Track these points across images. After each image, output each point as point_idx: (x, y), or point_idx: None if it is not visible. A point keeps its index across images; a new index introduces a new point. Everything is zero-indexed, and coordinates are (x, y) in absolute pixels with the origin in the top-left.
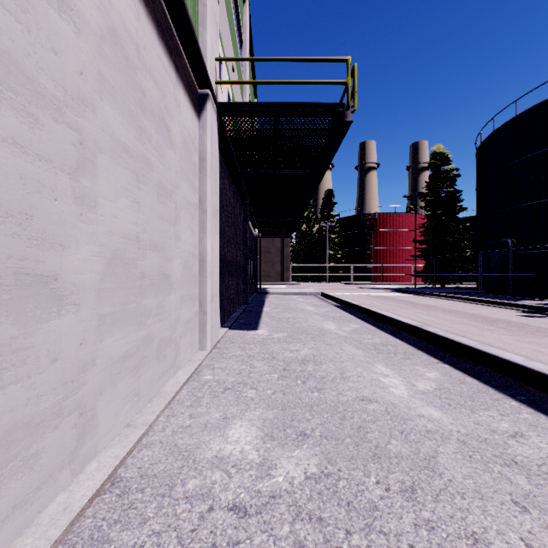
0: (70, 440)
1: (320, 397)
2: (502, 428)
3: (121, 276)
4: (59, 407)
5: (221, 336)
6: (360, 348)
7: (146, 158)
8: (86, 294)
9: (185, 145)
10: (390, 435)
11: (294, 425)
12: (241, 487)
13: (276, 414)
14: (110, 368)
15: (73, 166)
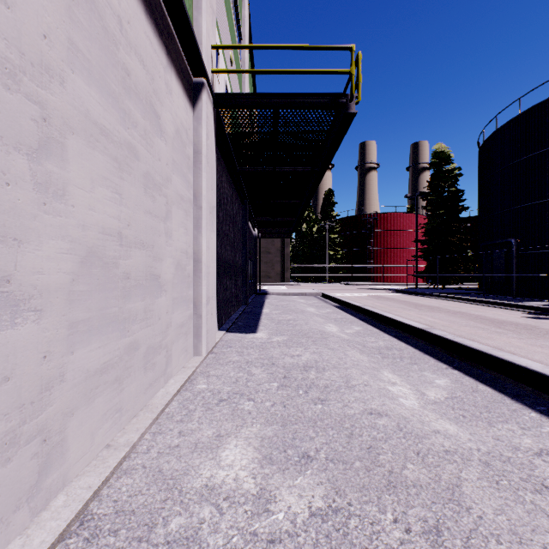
0: (29, 473)
1: (324, 410)
2: (525, 444)
3: (98, 276)
4: (13, 435)
5: (218, 339)
6: (364, 352)
7: (131, 145)
8: (51, 298)
9: (177, 136)
10: (405, 457)
11: (296, 444)
12: (233, 528)
13: (276, 431)
14: (84, 383)
15: (33, 145)
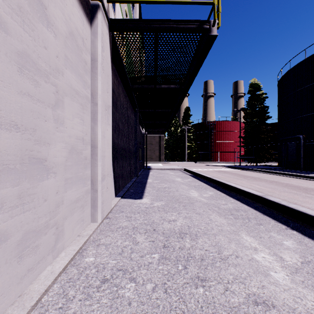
0: None
1: (207, 298)
2: None
3: None
4: None
5: (113, 205)
6: (221, 214)
7: None
8: None
9: (72, 38)
10: None
11: None
12: None
13: None
14: None
15: None
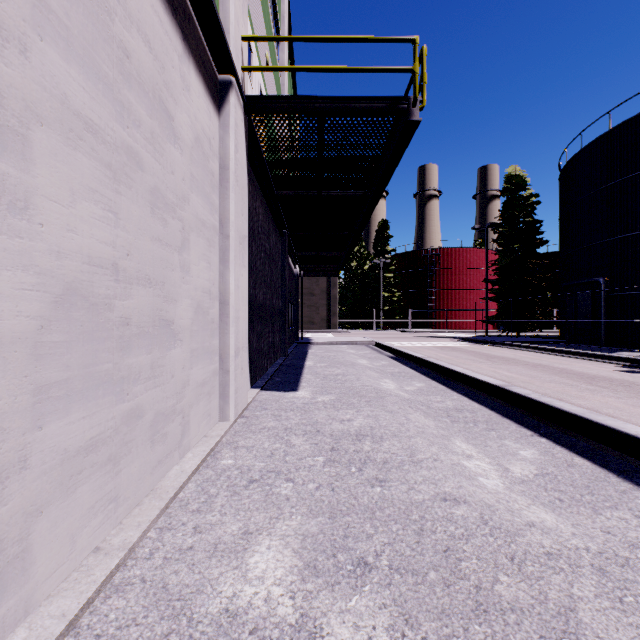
0: None
1: (384, 495)
2: None
3: (82, 322)
4: None
5: (250, 399)
6: (429, 415)
7: (132, 150)
8: (5, 353)
9: (198, 145)
10: (496, 564)
11: (349, 545)
12: None
13: (322, 526)
14: (59, 468)
15: None
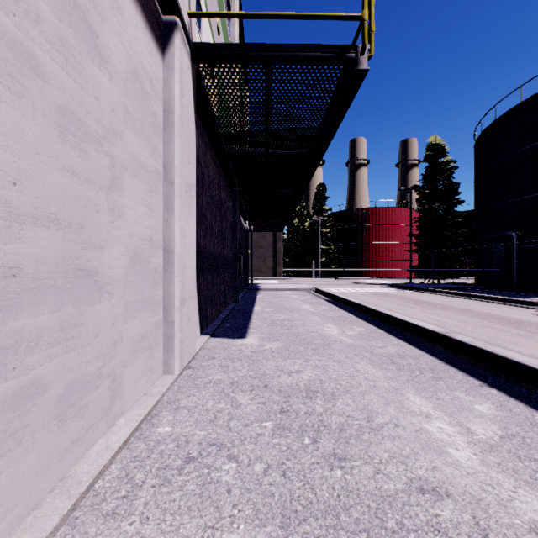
0: None
1: (347, 483)
2: None
3: None
4: None
5: (198, 348)
6: (375, 362)
7: (23, 48)
8: None
9: (134, 79)
10: None
11: None
12: None
13: None
14: None
15: None
